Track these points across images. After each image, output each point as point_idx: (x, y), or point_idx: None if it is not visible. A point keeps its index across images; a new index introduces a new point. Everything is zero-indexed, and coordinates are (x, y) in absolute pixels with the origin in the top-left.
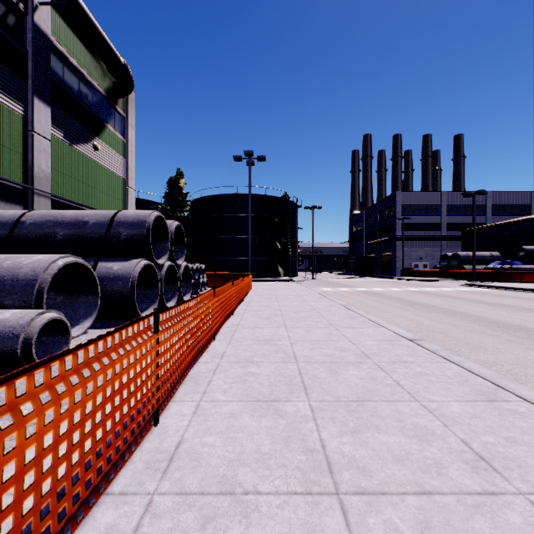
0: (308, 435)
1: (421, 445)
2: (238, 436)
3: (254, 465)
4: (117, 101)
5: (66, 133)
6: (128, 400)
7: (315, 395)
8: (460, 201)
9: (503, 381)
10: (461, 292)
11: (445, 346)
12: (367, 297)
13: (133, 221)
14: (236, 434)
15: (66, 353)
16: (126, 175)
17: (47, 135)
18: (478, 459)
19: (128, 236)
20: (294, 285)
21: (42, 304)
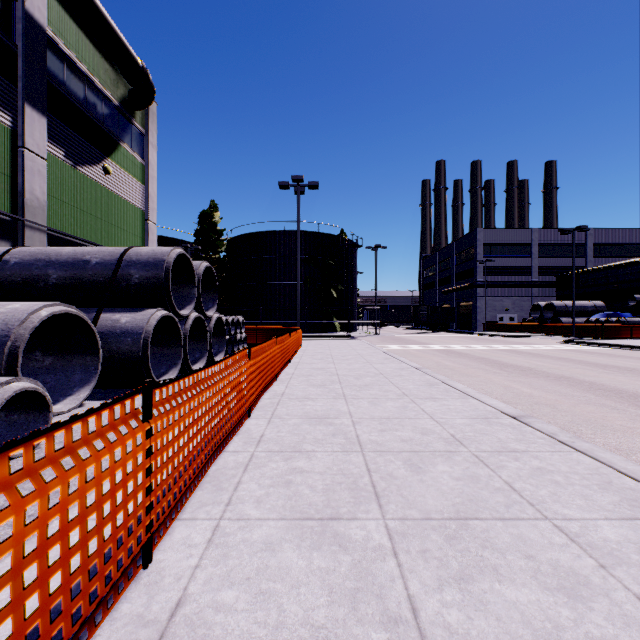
0: (387, 588)
1: (575, 608)
2: (274, 589)
3: None
4: (134, 114)
5: (68, 151)
6: (83, 544)
7: (393, 507)
8: (554, 240)
9: None
10: (561, 351)
11: (559, 425)
12: (445, 357)
13: (147, 260)
14: (272, 584)
15: None
16: (146, 206)
17: (43, 153)
18: None
19: (142, 279)
20: (353, 342)
21: (16, 369)
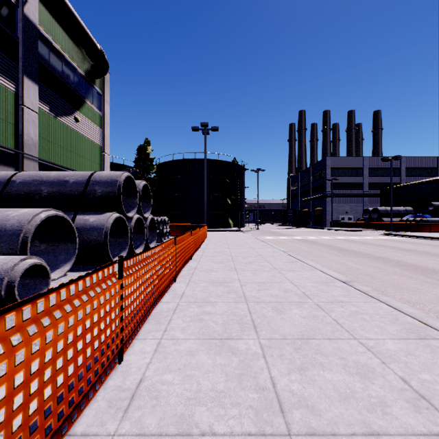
0: (259, 373)
1: (364, 382)
2: (195, 374)
3: (209, 404)
4: (94, 81)
5: (51, 107)
6: (92, 343)
7: (264, 333)
8: (379, 165)
9: (430, 320)
10: (382, 240)
11: (373, 287)
12: (303, 244)
13: (106, 180)
14: (193, 371)
15: (23, 303)
16: (102, 143)
17: (36, 109)
18: (419, 397)
19: (103, 193)
20: (242, 235)
21: (27, 251)
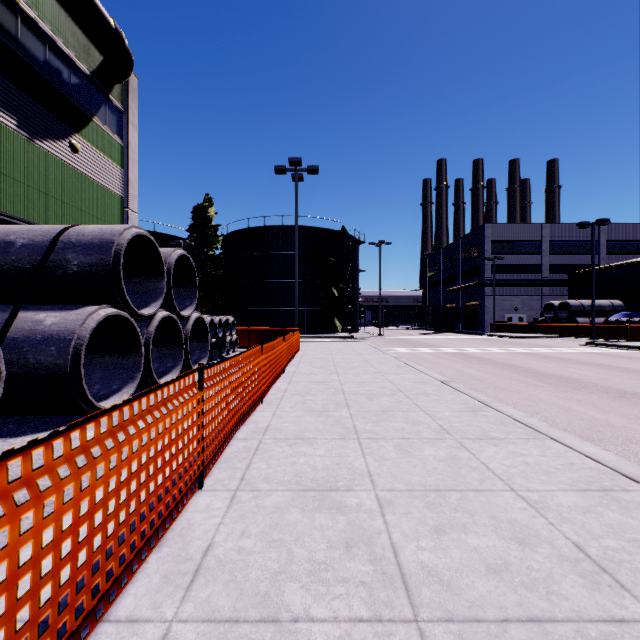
0: None
1: None
2: None
3: None
4: (110, 87)
5: (22, 120)
6: None
7: None
8: (565, 236)
9: None
10: (592, 355)
11: None
12: (465, 363)
13: (91, 241)
14: None
15: None
16: (125, 193)
17: None
18: None
19: (82, 267)
20: (357, 345)
21: None
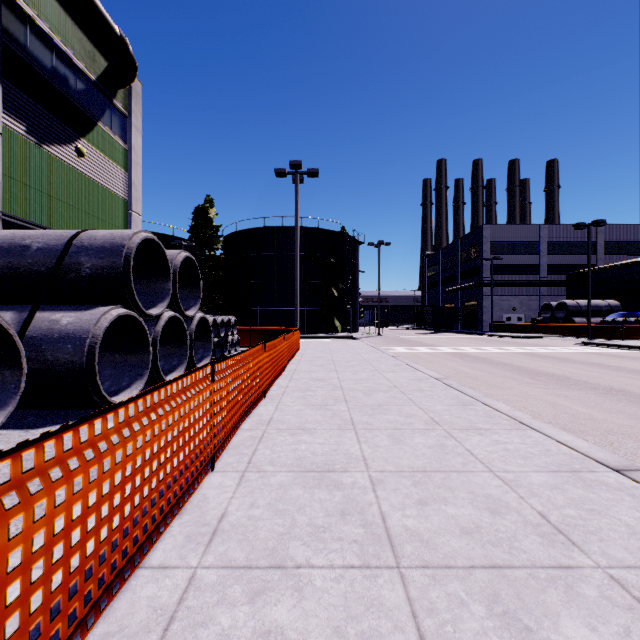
0: None
1: None
2: None
3: None
4: (114, 92)
5: (30, 126)
6: None
7: None
8: (563, 237)
9: None
10: (586, 354)
11: None
12: (461, 362)
13: (102, 245)
14: None
15: None
16: (128, 195)
17: None
18: None
19: (94, 269)
20: (356, 344)
21: None
